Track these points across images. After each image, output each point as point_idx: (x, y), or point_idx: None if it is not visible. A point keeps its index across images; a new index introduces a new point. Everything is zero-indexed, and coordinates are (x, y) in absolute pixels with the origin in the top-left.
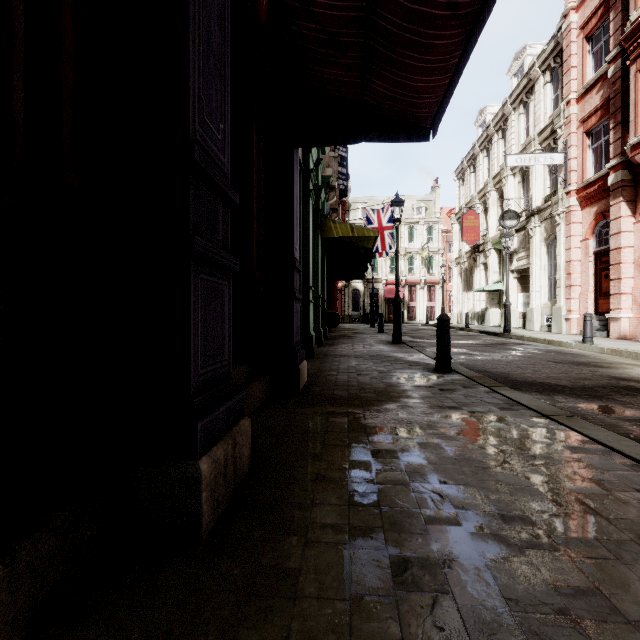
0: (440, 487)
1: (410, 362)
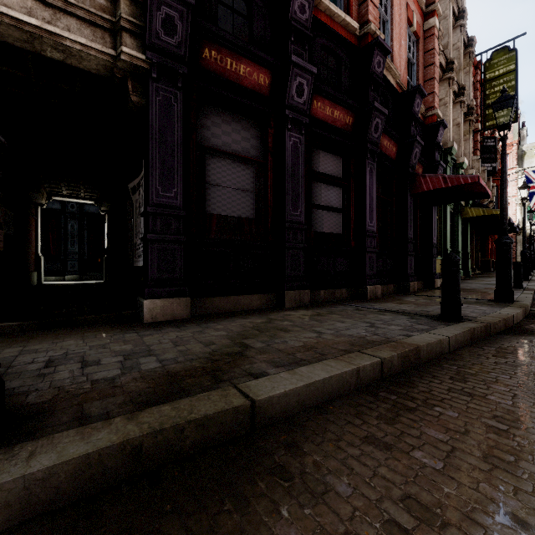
0: None
1: None
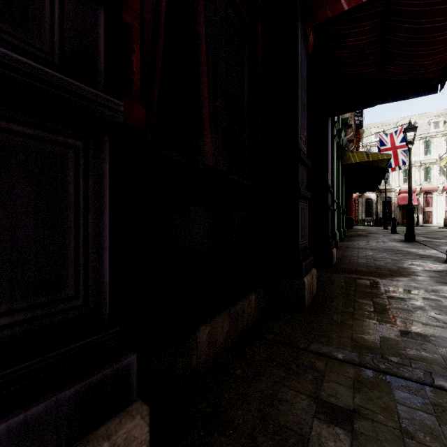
0: (435, 315)
1: (421, 255)
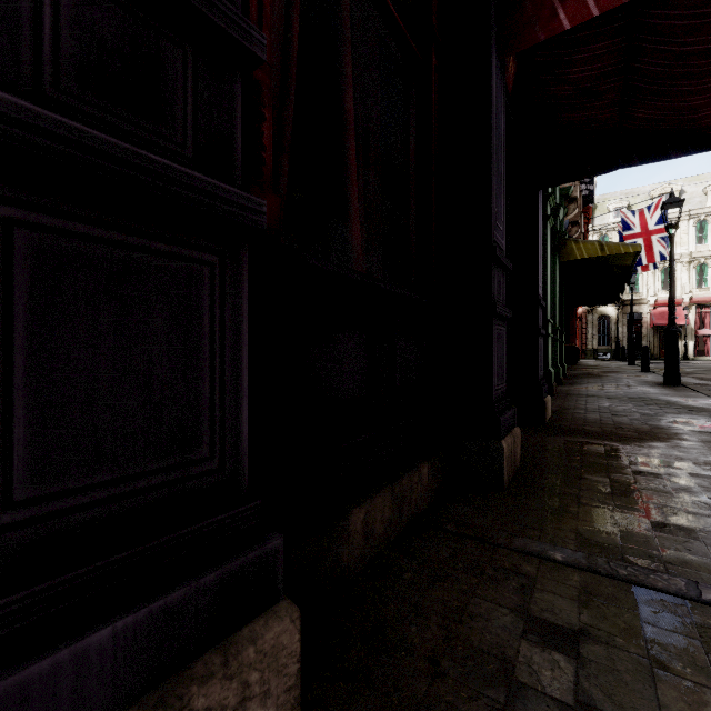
0: (707, 500)
1: (690, 407)
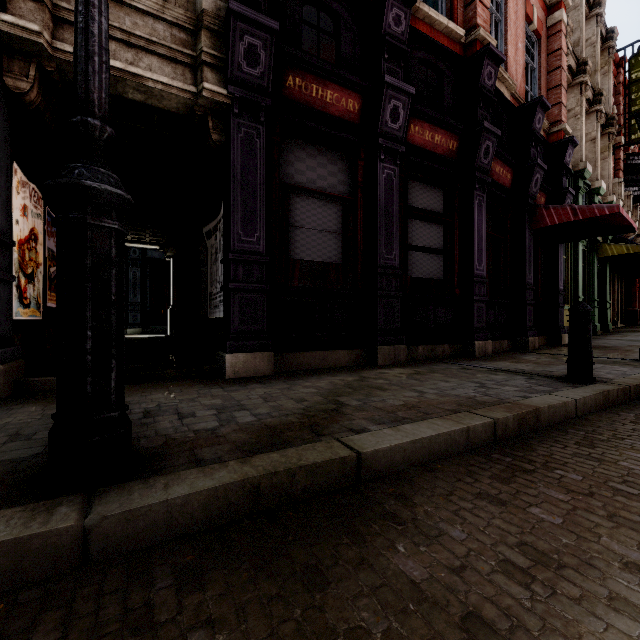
0: None
1: None
